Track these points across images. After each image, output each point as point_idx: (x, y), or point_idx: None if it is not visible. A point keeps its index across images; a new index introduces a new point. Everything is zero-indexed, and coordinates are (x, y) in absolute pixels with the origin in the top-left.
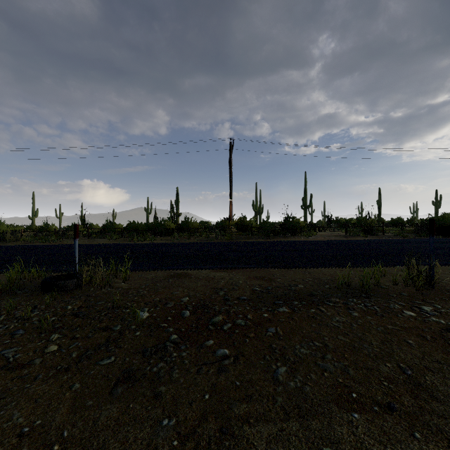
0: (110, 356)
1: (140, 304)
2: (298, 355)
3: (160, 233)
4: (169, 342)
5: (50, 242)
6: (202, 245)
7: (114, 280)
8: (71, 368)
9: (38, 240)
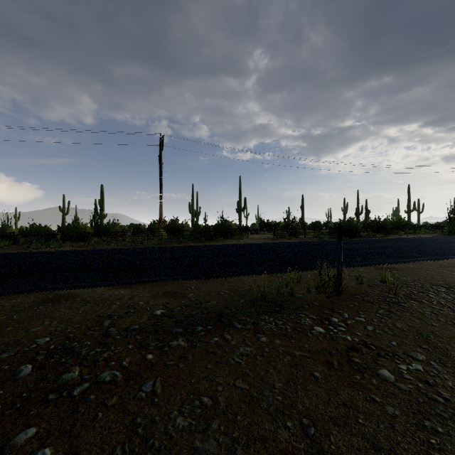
0: None
1: None
2: (170, 433)
3: (71, 237)
4: None
5: None
6: (121, 251)
7: None
8: None
9: None
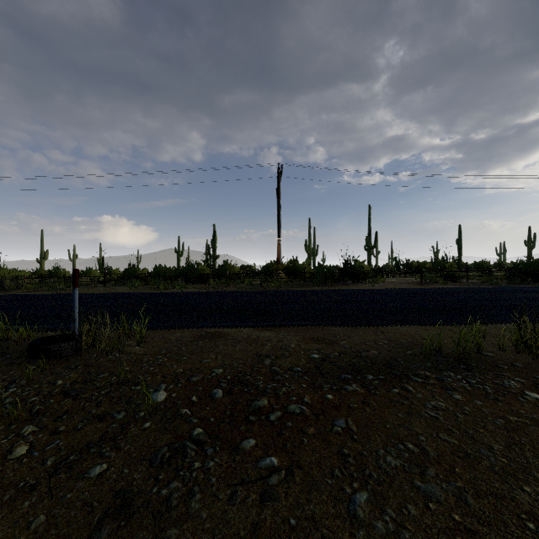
0: (102, 465)
1: (156, 378)
2: (384, 468)
3: (192, 279)
4: (191, 441)
5: (57, 290)
6: (244, 294)
7: (127, 343)
8: (39, 487)
9: (44, 287)
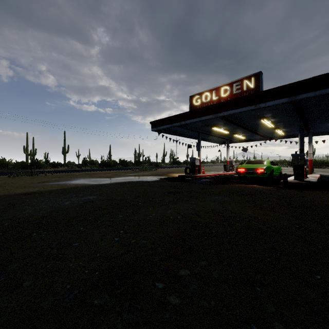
0: None
1: None
2: None
3: None
4: None
5: None
6: None
7: None
8: None
9: None
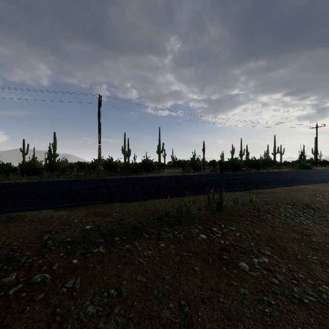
0: None
1: None
2: (81, 319)
3: (28, 172)
4: None
5: None
6: (67, 182)
7: None
8: None
9: None
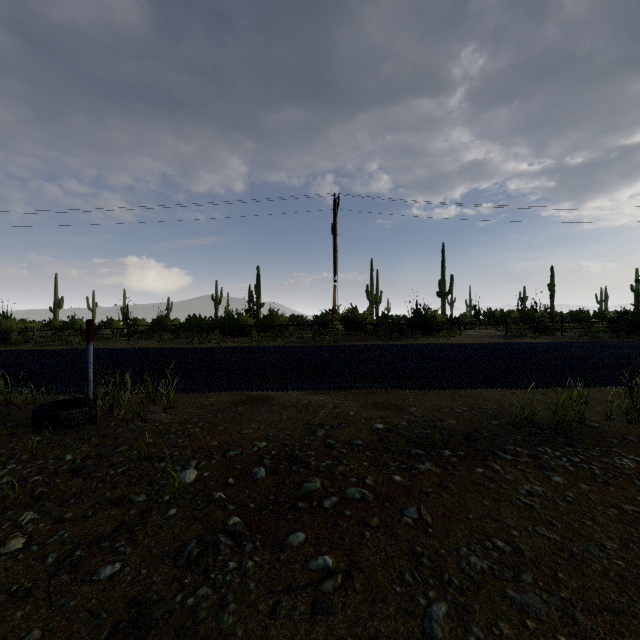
0: (114, 563)
1: (184, 453)
2: (467, 572)
3: (232, 331)
4: (225, 533)
5: (73, 345)
6: (293, 349)
7: (152, 408)
8: (35, 592)
9: (57, 341)
